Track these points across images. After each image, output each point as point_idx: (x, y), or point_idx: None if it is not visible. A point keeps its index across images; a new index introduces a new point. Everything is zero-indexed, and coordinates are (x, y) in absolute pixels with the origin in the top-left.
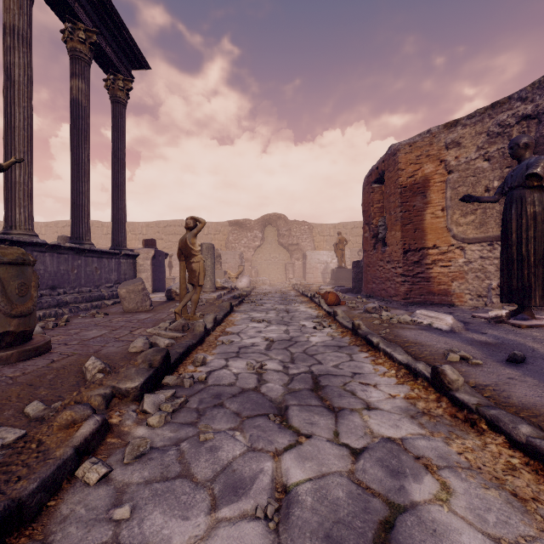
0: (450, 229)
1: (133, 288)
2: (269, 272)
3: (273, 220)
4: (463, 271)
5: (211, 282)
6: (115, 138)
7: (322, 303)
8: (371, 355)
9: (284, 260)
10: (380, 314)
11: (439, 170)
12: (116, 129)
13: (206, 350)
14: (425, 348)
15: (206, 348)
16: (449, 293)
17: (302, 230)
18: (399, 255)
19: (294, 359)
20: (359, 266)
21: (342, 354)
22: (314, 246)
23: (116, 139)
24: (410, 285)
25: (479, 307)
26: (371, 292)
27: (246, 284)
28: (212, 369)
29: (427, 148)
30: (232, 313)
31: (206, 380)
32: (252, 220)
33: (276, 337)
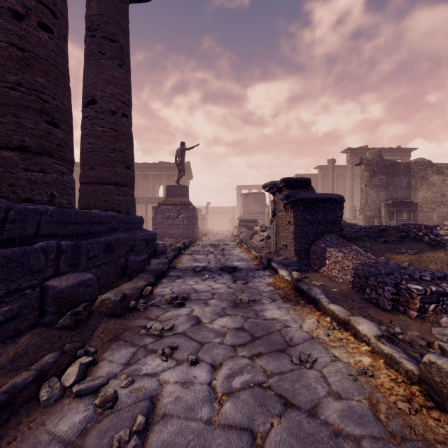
0: None
1: None
2: None
3: None
4: None
5: None
6: None
7: None
8: None
9: None
10: None
11: None
12: None
13: None
14: None
15: None
16: None
17: None
18: None
19: None
20: None
21: None
22: None
23: None
24: None
25: None
26: None
27: None
28: None
29: None
30: None
31: None
32: None
33: None
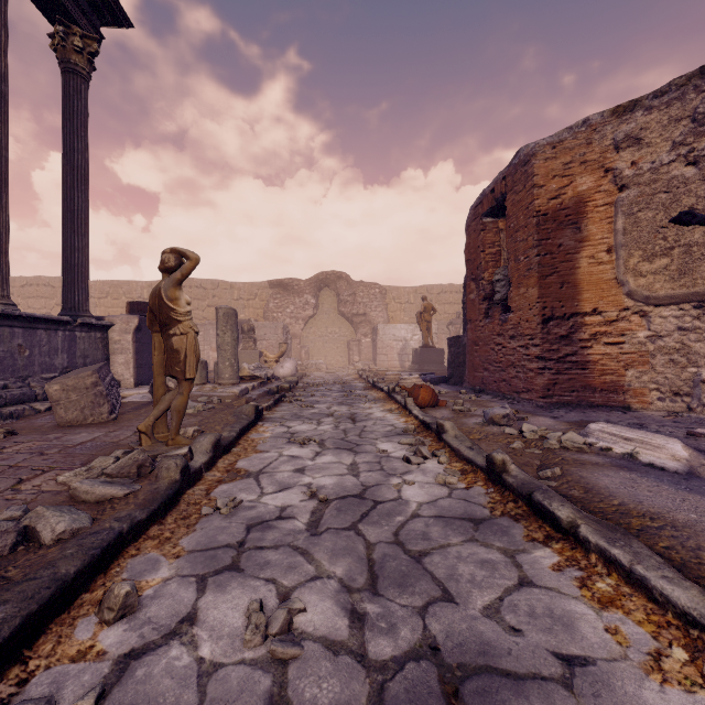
0: (622, 281)
1: (74, 383)
2: (326, 353)
3: (331, 281)
4: (646, 352)
5: (231, 369)
6: (67, 131)
7: (410, 405)
8: (564, 560)
9: (346, 336)
10: (516, 428)
11: (604, 185)
12: (69, 117)
13: (166, 538)
14: (692, 539)
15: (172, 528)
16: (620, 388)
17: (371, 295)
18: (534, 325)
19: (376, 570)
20: (460, 344)
21: (492, 551)
22: (388, 318)
23: (69, 134)
24: (553, 374)
25: (681, 413)
26: (481, 384)
27: (291, 370)
28: (142, 641)
29: (583, 150)
30: (259, 423)
31: None
32: (301, 280)
33: (333, 486)
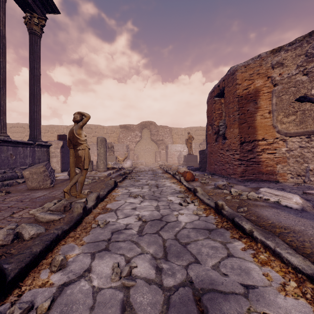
0: (275, 126)
1: (35, 170)
2: (145, 157)
3: (147, 125)
4: (286, 157)
5: (103, 164)
6: (31, 59)
7: (182, 180)
8: (247, 246)
9: (154, 150)
10: (228, 190)
11: (267, 84)
12: (32, 53)
13: (77, 237)
14: (301, 237)
15: (79, 233)
16: (274, 173)
17: (165, 131)
18: (236, 145)
19: (167, 250)
20: (204, 153)
21: (216, 242)
22: (173, 141)
23: (32, 61)
24: (245, 166)
25: (301, 184)
26: (214, 171)
27: (130, 165)
28: (69, 279)
29: (258, 68)
30: (116, 188)
31: (48, 312)
32: (134, 125)
33: (148, 215)
